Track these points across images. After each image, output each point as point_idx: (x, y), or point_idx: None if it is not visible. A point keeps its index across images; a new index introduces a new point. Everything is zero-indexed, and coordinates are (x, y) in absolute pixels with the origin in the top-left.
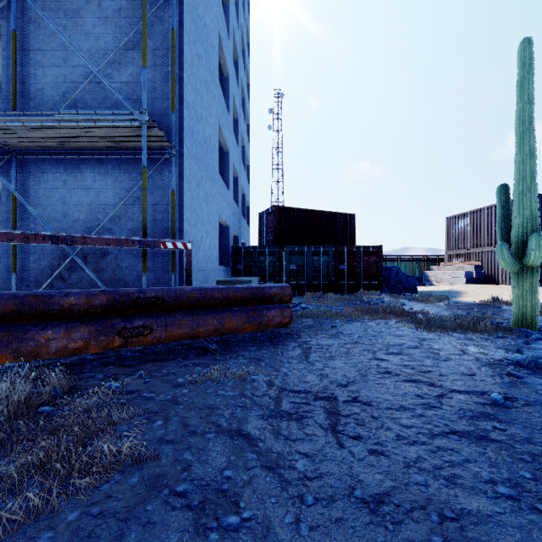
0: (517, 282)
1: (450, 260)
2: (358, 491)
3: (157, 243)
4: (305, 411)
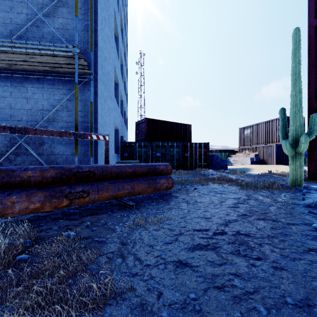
0: (292, 161)
1: (241, 151)
2: (289, 299)
3: (86, 135)
4: (213, 243)
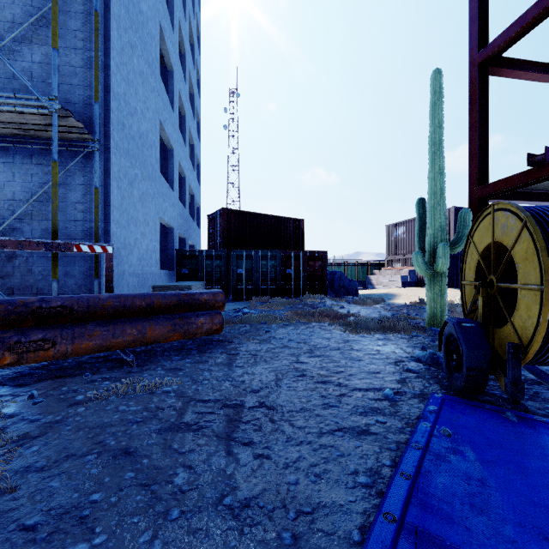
0: (429, 286)
1: (390, 265)
2: (229, 498)
3: (69, 246)
4: (206, 420)
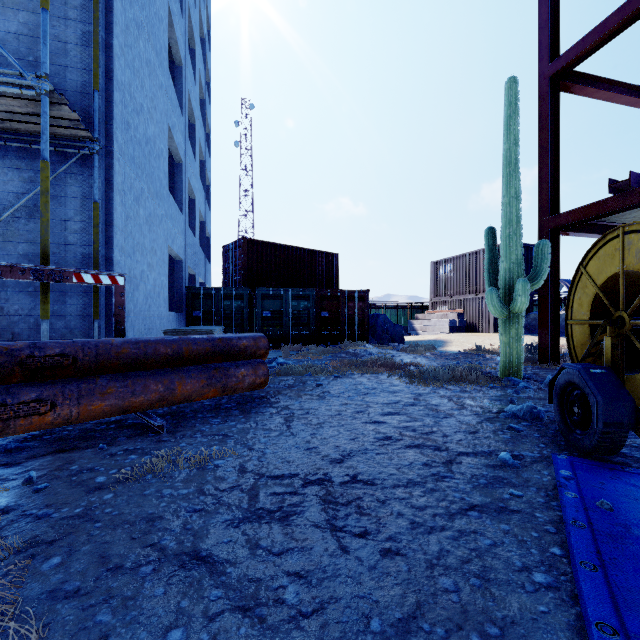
0: (504, 329)
1: (435, 308)
2: (375, 621)
3: (66, 274)
4: (292, 504)
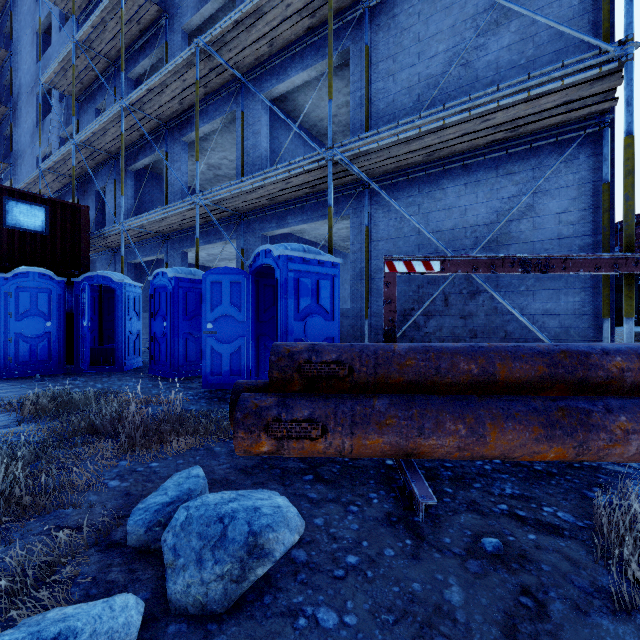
0: None
1: None
2: None
3: None
4: None
